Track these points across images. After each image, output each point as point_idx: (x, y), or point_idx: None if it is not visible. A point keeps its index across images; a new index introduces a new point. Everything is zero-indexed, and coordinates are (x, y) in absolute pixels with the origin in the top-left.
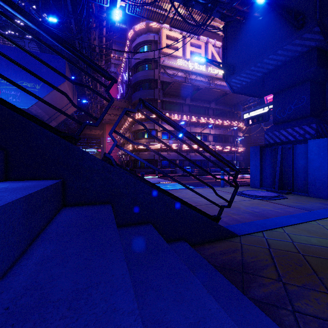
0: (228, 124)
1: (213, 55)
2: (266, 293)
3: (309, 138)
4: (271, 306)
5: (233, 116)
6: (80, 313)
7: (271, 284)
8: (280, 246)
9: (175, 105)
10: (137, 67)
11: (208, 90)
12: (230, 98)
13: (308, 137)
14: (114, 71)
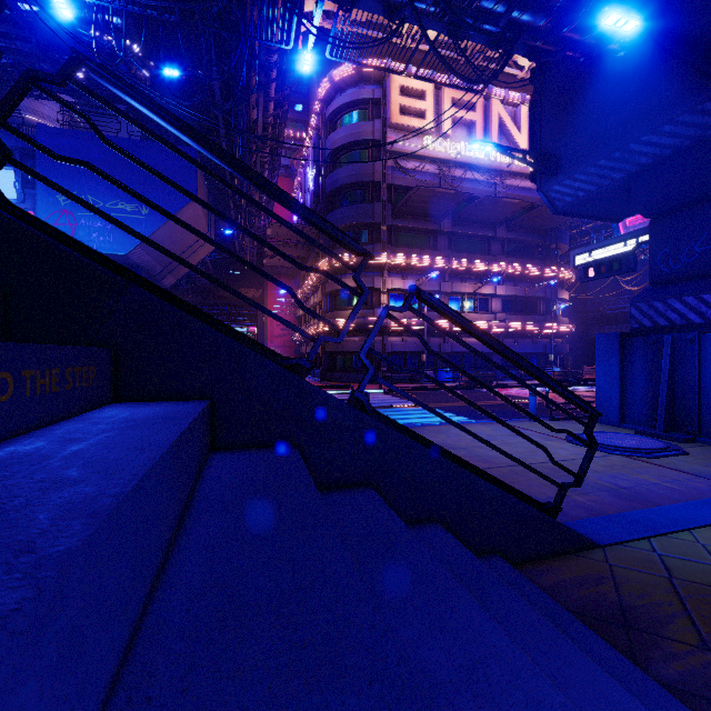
0: (536, 273)
1: (503, 123)
2: (683, 672)
3: None
4: (697, 699)
5: (548, 254)
6: (496, 702)
7: (689, 655)
8: (693, 573)
9: (418, 236)
10: (336, 158)
11: (491, 201)
12: (542, 216)
13: None
14: (284, 164)
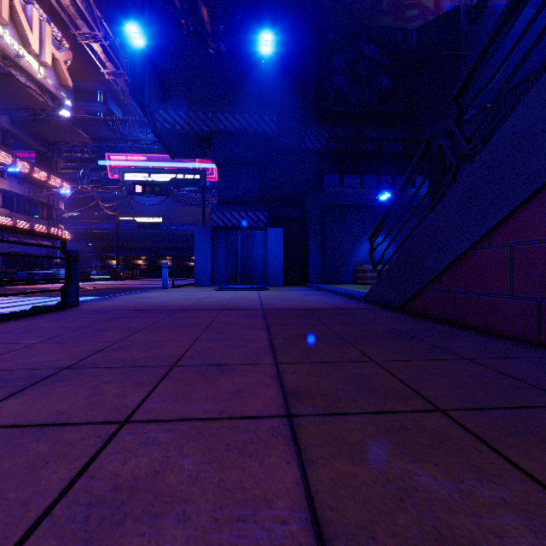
0: (43, 178)
1: (15, 7)
2: None
3: (263, 226)
4: None
5: (51, 165)
6: None
7: None
8: None
9: None
10: None
11: (12, 82)
12: (55, 127)
13: (262, 225)
14: None
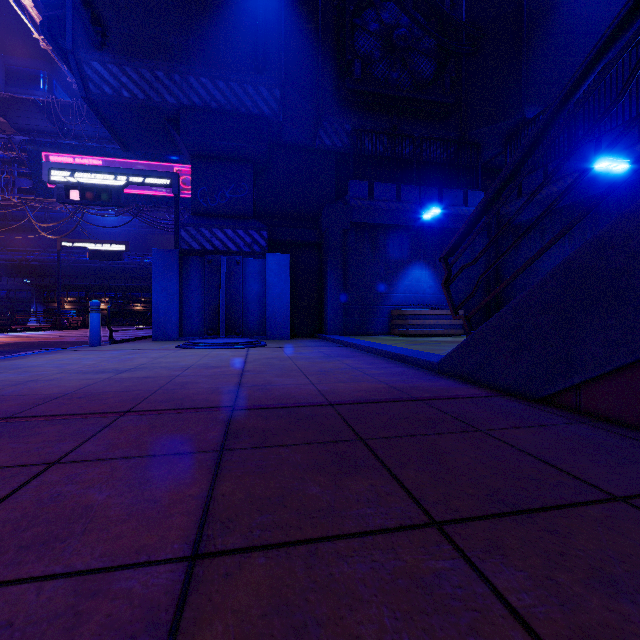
0: None
1: None
2: None
3: (259, 252)
4: None
5: None
6: None
7: None
8: None
9: None
10: None
11: None
12: None
13: (258, 250)
14: None
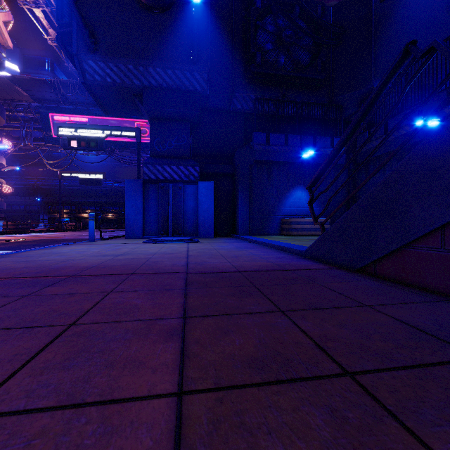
0: None
1: None
2: None
3: (194, 180)
4: None
5: None
6: None
7: None
8: None
9: None
10: None
11: None
12: None
13: (193, 179)
14: None
